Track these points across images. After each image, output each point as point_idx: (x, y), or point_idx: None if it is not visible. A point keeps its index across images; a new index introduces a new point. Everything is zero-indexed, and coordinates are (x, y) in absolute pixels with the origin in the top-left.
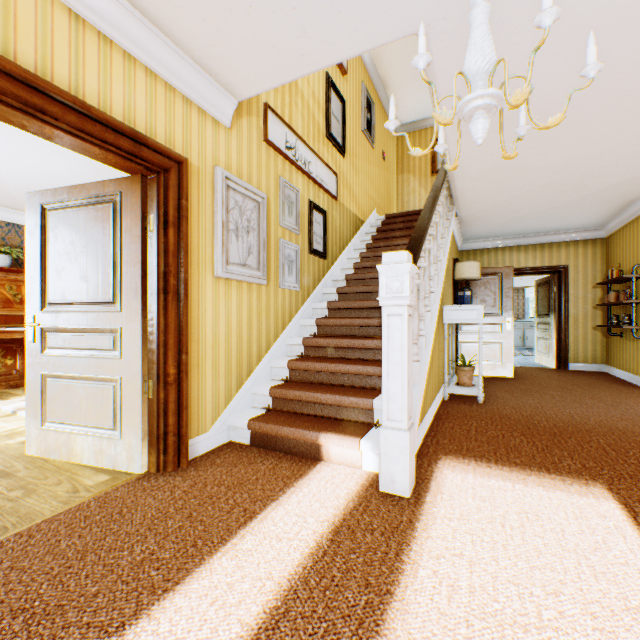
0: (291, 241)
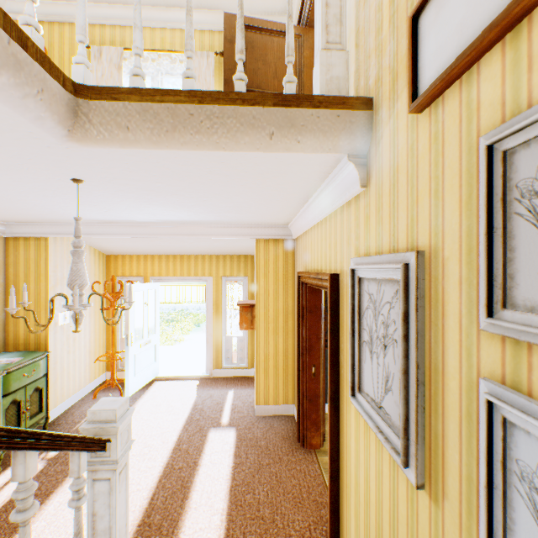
0: None
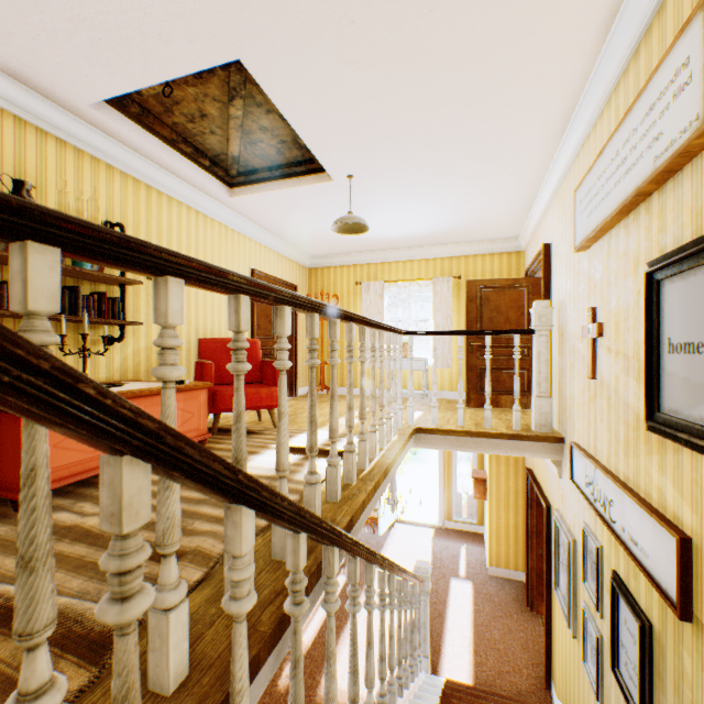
0: (595, 617)
